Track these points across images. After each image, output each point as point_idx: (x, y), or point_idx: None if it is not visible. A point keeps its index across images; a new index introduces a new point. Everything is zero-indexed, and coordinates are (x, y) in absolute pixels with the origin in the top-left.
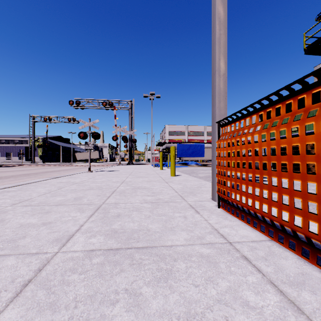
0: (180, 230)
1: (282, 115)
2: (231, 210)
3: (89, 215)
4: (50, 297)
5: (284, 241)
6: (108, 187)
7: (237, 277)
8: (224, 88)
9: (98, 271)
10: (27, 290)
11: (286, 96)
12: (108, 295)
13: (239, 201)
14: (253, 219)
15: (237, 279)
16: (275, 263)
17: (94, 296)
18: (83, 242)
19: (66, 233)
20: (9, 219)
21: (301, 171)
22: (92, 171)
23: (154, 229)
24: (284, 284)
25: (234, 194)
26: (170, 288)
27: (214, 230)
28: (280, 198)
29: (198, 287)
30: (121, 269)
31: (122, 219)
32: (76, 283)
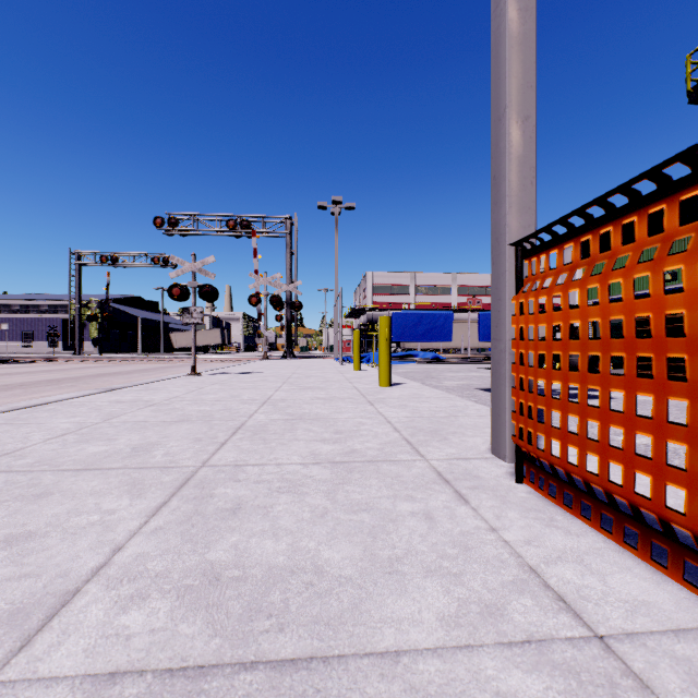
0: (421, 575)
1: None
2: (562, 496)
3: (153, 507)
4: None
5: None
6: (228, 415)
7: None
8: (528, 154)
9: None
10: None
11: None
12: None
13: (597, 475)
14: (651, 537)
15: None
16: None
17: None
18: (95, 626)
19: (59, 583)
20: None
21: None
22: (199, 373)
23: (338, 567)
24: None
25: (579, 453)
26: None
27: (530, 574)
28: None
29: None
30: None
31: (243, 525)
32: None
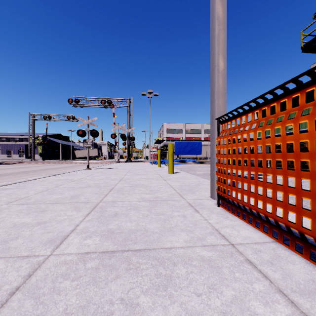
0: (180, 231)
1: (288, 109)
2: (231, 209)
3: (85, 214)
4: (38, 308)
5: (290, 243)
6: (106, 184)
7: (242, 284)
8: (223, 84)
9: (92, 277)
10: (14, 299)
11: (293, 89)
12: (102, 306)
13: (240, 200)
14: (255, 219)
15: (243, 286)
16: (282, 267)
17: (86, 307)
18: (77, 243)
19: (61, 233)
20: (3, 218)
21: (310, 169)
22: (90, 168)
23: (152, 229)
24: (295, 293)
25: (235, 193)
26: (170, 298)
27: (215, 230)
28: (286, 198)
29: (200, 297)
30: (116, 274)
31: (119, 219)
32: (68, 291)
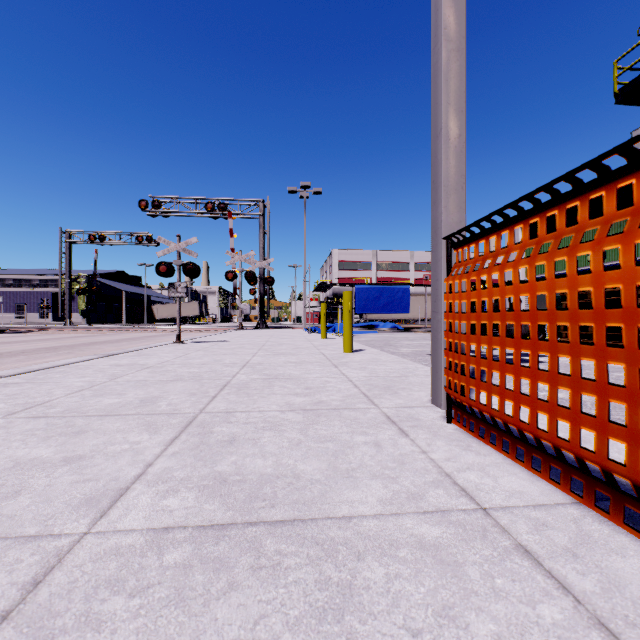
0: (369, 478)
1: (608, 214)
2: (478, 430)
3: (168, 439)
4: None
5: (612, 507)
6: (214, 375)
7: (513, 606)
8: (459, 165)
9: (175, 588)
10: None
11: (619, 170)
12: None
13: (498, 410)
14: (531, 452)
15: (514, 612)
16: (598, 565)
17: None
18: (147, 506)
19: (113, 484)
20: None
21: None
22: (183, 341)
23: (310, 474)
24: (634, 629)
25: (487, 396)
26: None
27: (445, 477)
28: (604, 409)
29: (420, 638)
30: (230, 581)
31: (239, 450)
32: (119, 623)
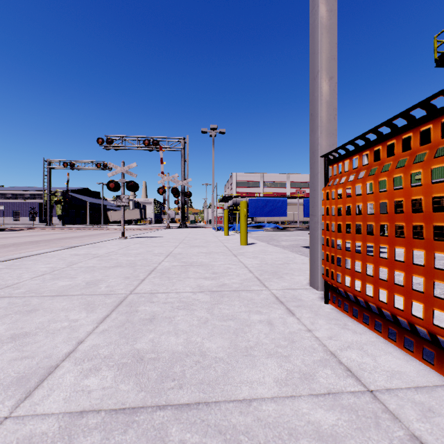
0: (265, 356)
1: None
2: (352, 311)
3: (101, 317)
4: None
5: None
6: (145, 263)
7: None
8: (332, 100)
9: None
10: None
11: None
12: None
13: (372, 297)
14: (404, 333)
15: None
16: None
17: None
18: (69, 386)
19: (46, 361)
20: None
21: None
22: (126, 237)
23: (215, 352)
24: None
25: (362, 284)
26: None
27: (331, 356)
28: None
29: None
30: None
31: (156, 328)
32: None
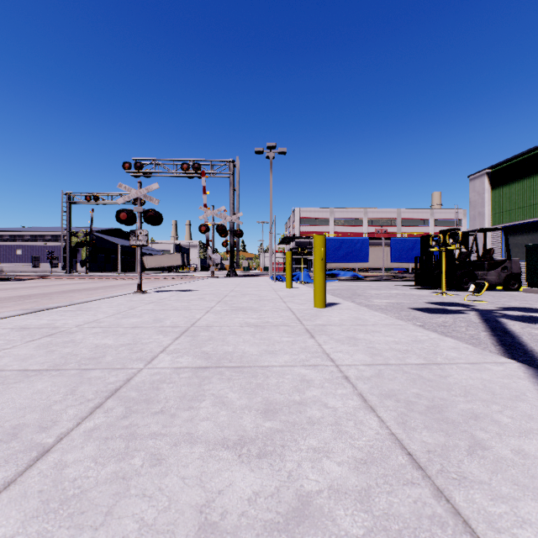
0: None
1: None
2: None
3: None
4: None
5: None
6: (123, 356)
7: None
8: None
9: None
10: None
11: None
12: None
13: None
14: None
15: None
16: None
17: None
18: None
19: None
20: None
21: None
22: (144, 291)
23: None
24: None
25: None
26: None
27: None
28: None
29: None
30: None
31: None
32: None
